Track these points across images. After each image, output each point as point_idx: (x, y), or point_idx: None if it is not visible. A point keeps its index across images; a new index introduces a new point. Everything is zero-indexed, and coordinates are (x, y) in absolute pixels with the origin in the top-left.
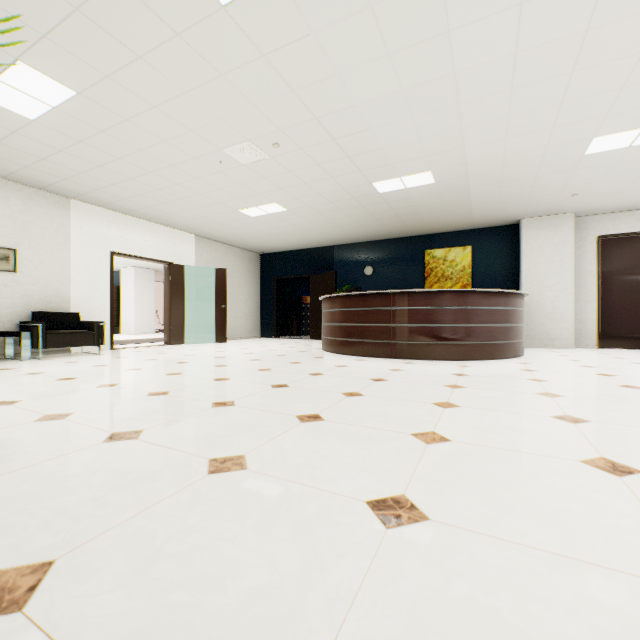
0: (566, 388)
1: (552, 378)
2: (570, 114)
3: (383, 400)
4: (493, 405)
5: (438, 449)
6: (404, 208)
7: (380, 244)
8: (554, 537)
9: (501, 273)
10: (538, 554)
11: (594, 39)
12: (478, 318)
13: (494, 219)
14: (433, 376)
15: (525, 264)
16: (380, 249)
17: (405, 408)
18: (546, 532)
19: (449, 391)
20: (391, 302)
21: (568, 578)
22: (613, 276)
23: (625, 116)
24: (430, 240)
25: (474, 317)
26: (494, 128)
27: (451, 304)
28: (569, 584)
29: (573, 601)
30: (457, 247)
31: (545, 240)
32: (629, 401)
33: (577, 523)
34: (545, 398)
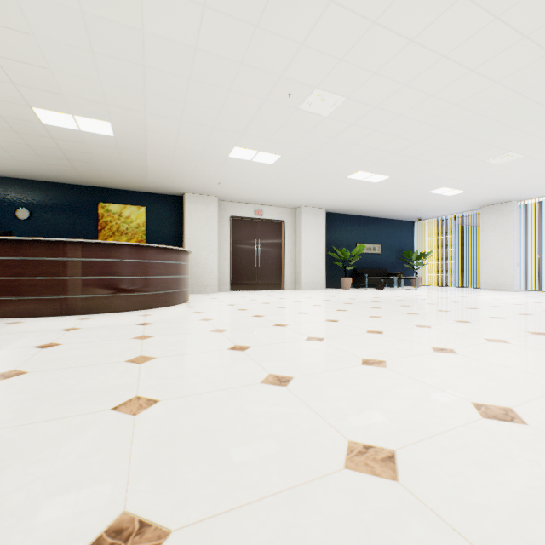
0: (227, 323)
1: (215, 316)
2: (225, 122)
3: (61, 372)
4: (184, 349)
5: (150, 417)
6: (77, 152)
7: (42, 185)
8: (281, 469)
9: (170, 234)
10: (280, 499)
11: (244, 73)
12: (157, 271)
13: (165, 188)
14: (119, 330)
15: (188, 229)
16: (42, 191)
17: (95, 375)
18: (274, 468)
19: (140, 343)
20: (62, 252)
21: (309, 510)
22: (238, 244)
23: (252, 139)
24: (105, 194)
25: (153, 270)
26: (173, 107)
27: (132, 257)
28: (313, 517)
29: (324, 536)
30: (133, 205)
31: (201, 213)
32: (262, 326)
33: (286, 443)
34: (218, 334)
